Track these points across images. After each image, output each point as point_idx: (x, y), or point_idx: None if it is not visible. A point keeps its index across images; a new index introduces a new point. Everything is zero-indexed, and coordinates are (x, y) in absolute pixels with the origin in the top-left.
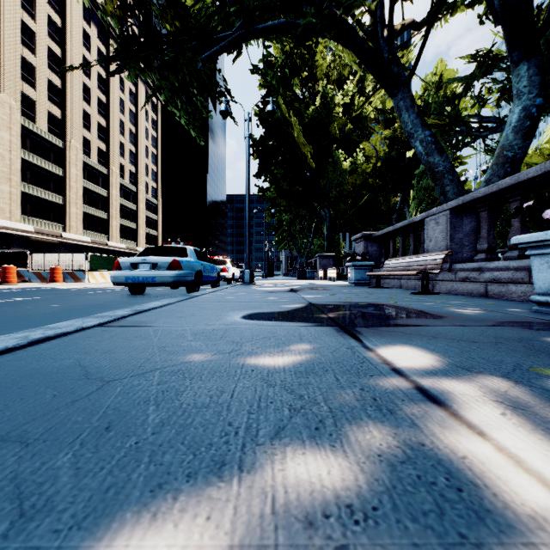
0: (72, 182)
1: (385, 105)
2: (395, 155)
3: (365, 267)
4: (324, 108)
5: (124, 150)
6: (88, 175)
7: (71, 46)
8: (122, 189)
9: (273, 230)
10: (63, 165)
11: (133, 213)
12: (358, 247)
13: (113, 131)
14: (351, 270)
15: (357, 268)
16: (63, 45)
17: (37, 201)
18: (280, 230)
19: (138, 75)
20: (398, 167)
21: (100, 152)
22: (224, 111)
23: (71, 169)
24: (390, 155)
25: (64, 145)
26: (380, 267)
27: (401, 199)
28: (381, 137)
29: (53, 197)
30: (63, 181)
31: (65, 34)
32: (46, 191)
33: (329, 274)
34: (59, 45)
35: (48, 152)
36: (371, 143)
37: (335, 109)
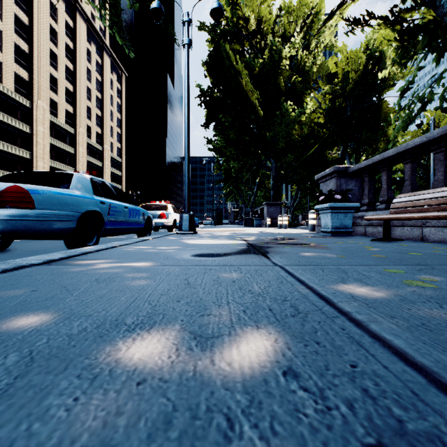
0: (39, 139)
1: (324, 66)
2: (338, 107)
3: (346, 210)
4: (270, 61)
5: (90, 114)
6: (55, 134)
7: (38, 16)
8: (89, 147)
9: (222, 183)
10: (30, 123)
11: (99, 169)
12: (326, 186)
13: (79, 95)
14: (325, 214)
15: (334, 211)
16: (30, 14)
17: (3, 155)
18: (228, 183)
19: (104, 48)
20: (341, 119)
21: (67, 114)
22: (156, 9)
23: (38, 127)
24: (333, 108)
25: (32, 105)
26: (361, 211)
27: (342, 151)
28: (324, 92)
29: (20, 151)
30: (30, 138)
31: (32, 4)
32: (13, 146)
33: (279, 221)
34: (27, 14)
35: (15, 110)
36: (315, 96)
37: (281, 62)
